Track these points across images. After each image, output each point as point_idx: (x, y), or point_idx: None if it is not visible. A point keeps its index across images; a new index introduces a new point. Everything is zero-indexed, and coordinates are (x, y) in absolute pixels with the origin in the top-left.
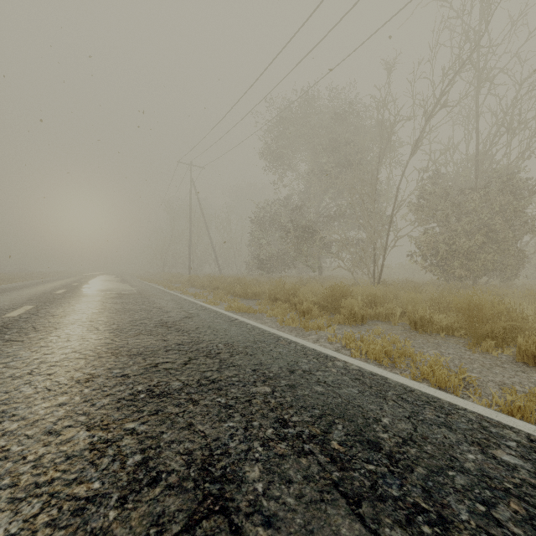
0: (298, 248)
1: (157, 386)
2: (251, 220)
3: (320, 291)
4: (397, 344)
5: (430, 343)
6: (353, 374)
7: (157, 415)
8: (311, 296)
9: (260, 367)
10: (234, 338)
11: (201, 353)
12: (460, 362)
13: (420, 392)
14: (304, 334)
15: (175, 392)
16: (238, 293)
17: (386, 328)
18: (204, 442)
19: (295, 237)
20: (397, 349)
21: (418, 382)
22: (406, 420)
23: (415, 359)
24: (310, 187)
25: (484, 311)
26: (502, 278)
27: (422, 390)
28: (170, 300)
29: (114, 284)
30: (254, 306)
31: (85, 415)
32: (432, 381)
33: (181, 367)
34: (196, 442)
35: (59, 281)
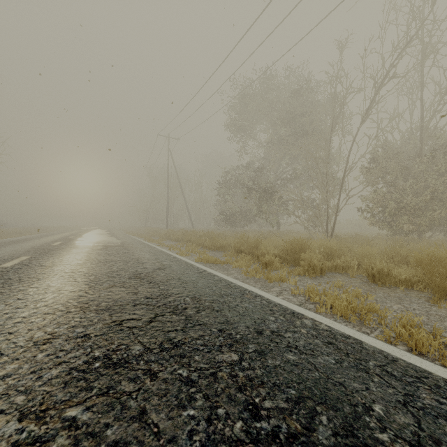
0: (259, 206)
1: (115, 351)
2: (219, 183)
3: (279, 244)
4: (359, 298)
5: (391, 297)
6: (324, 336)
7: (106, 396)
8: (272, 249)
9: (226, 326)
10: (201, 291)
11: (168, 308)
12: (428, 319)
13: (405, 362)
14: (267, 286)
15: (134, 359)
16: (207, 245)
17: (345, 280)
18: (156, 445)
19: (256, 197)
20: (361, 304)
21: (396, 347)
22: (403, 407)
23: (384, 317)
24: (269, 154)
25: (446, 266)
26: (445, 233)
27: (406, 360)
28: (147, 251)
29: (103, 237)
30: (221, 258)
31: (24, 394)
32: (413, 347)
33: (145, 325)
34: (145, 445)
35: (60, 235)
